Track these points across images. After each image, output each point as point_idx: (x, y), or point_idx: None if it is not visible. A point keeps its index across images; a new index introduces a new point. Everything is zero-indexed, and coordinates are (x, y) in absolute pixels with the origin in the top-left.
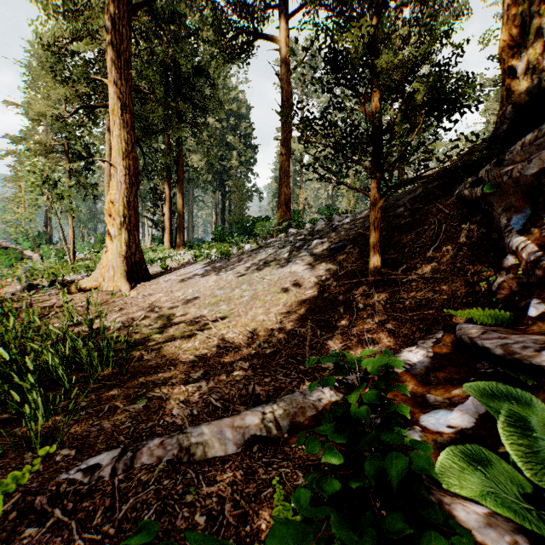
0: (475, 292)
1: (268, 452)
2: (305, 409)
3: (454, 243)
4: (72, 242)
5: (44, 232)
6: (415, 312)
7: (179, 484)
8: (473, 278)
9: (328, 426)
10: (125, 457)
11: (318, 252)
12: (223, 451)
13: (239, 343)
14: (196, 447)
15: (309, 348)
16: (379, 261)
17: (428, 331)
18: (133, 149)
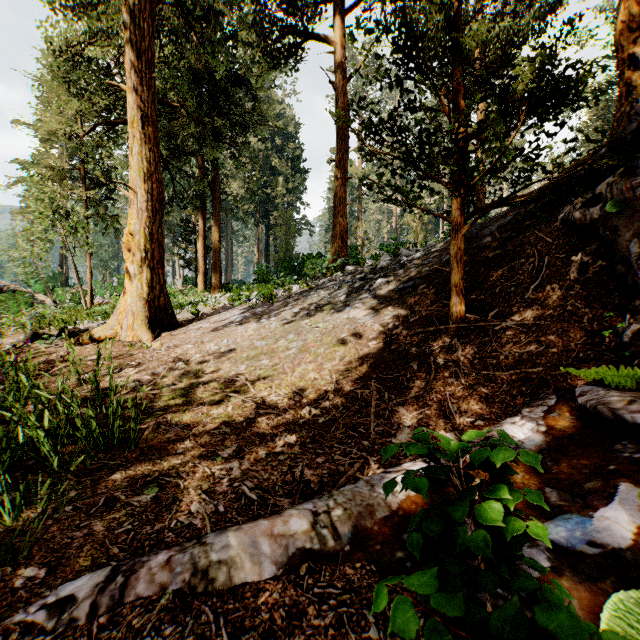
0: (596, 344)
1: (322, 576)
2: (373, 507)
3: (561, 279)
4: (90, 284)
5: (59, 273)
6: (515, 370)
7: (187, 633)
8: (592, 324)
9: (427, 575)
10: (113, 585)
11: (382, 293)
12: (257, 574)
13: (284, 409)
14: (217, 568)
15: (374, 417)
16: (463, 304)
17: (534, 396)
18: (156, 169)
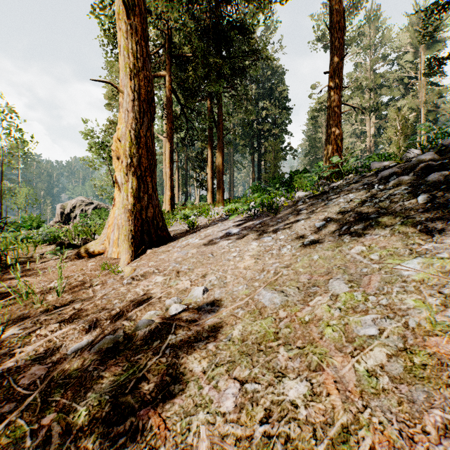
0: None
1: None
2: None
3: None
4: None
5: None
6: None
7: None
8: None
9: None
10: None
11: None
12: None
13: None
14: None
15: None
16: None
17: None
18: (145, 66)
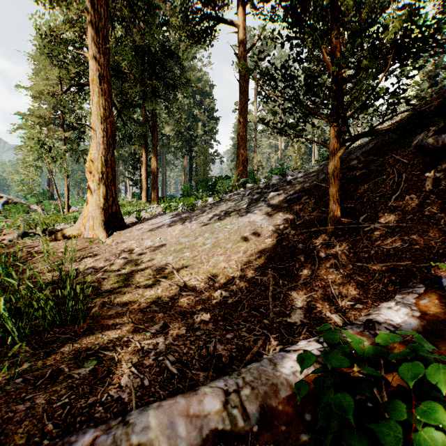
0: None
1: None
2: (277, 387)
3: (418, 191)
4: (67, 197)
5: (47, 190)
6: (386, 263)
7: None
8: None
9: None
10: None
11: (274, 203)
12: None
13: (201, 291)
14: None
15: (272, 299)
16: (338, 210)
17: (403, 284)
18: (110, 114)
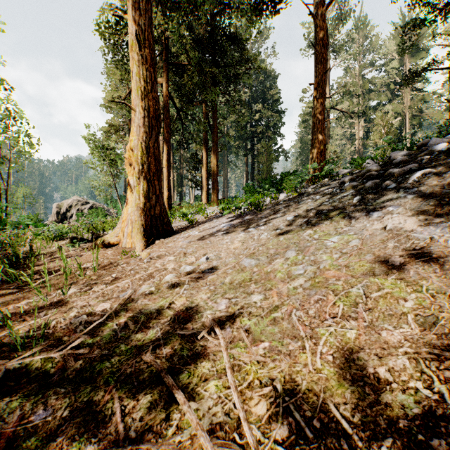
0: None
1: None
2: None
3: None
4: None
5: (124, 196)
6: None
7: None
8: None
9: None
10: None
11: (438, 190)
12: None
13: None
14: None
15: None
16: None
17: None
18: (153, 88)
